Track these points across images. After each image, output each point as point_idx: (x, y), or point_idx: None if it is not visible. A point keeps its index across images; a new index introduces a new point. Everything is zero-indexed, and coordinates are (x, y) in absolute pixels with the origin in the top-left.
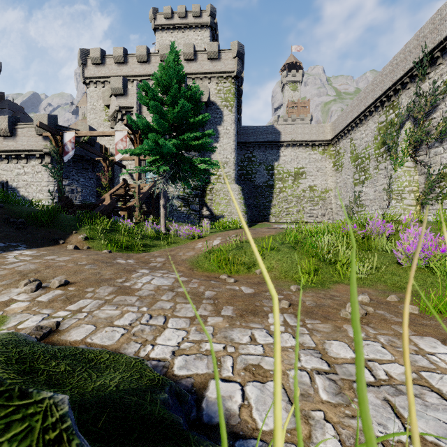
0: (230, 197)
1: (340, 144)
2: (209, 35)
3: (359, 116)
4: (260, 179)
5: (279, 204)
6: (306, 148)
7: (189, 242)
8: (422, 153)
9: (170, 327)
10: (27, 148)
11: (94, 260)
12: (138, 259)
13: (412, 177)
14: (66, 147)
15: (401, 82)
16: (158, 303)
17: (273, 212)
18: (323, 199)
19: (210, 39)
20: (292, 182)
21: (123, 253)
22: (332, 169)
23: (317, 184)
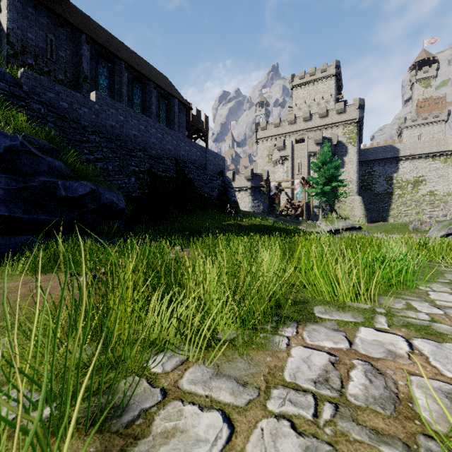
0: (353, 205)
1: None
2: (334, 82)
3: None
4: (380, 188)
5: (398, 208)
6: (426, 159)
7: None
8: None
9: None
10: (240, 186)
11: None
12: None
13: None
14: (271, 189)
15: None
16: None
17: (391, 214)
18: (445, 202)
19: (335, 85)
20: (412, 189)
21: None
22: None
23: (438, 189)
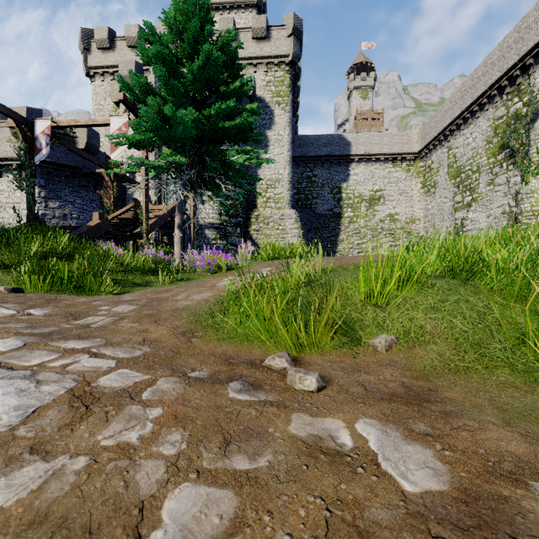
0: (283, 227)
1: (432, 157)
2: None
3: (463, 113)
4: (324, 205)
5: (349, 239)
6: (385, 164)
7: (210, 276)
8: None
9: None
10: (0, 156)
11: None
12: (68, 307)
13: None
14: (37, 142)
15: (536, 52)
16: None
17: (341, 250)
18: (408, 232)
19: None
20: (367, 210)
21: (49, 295)
22: (420, 191)
23: (400, 212)
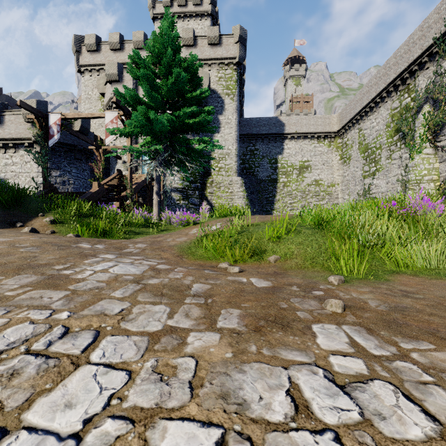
0: (231, 190)
1: (348, 136)
2: (210, 24)
3: (369, 103)
4: (263, 173)
5: (283, 199)
6: (312, 140)
7: (183, 228)
8: (444, 138)
9: (92, 362)
10: (15, 136)
11: (44, 242)
12: (111, 244)
13: (432, 165)
14: (50, 130)
15: (419, 61)
16: (100, 303)
17: (277, 207)
18: (329, 194)
19: None
20: (297, 176)
21: (95, 238)
22: (338, 162)
23: (323, 178)
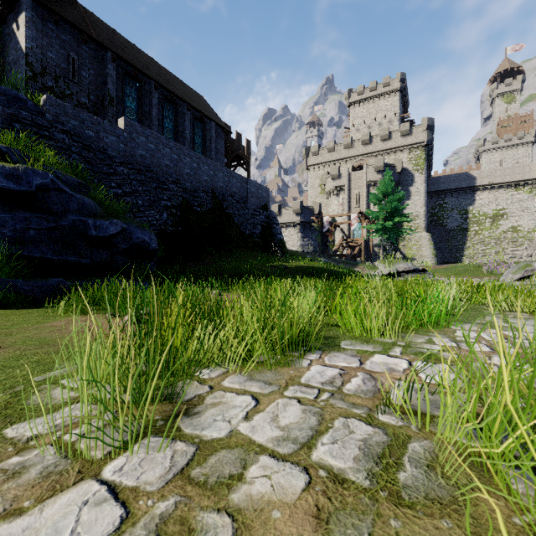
0: (420, 243)
1: None
2: (399, 99)
3: None
4: (452, 223)
5: (474, 247)
6: (508, 189)
7: None
8: None
9: None
10: (287, 221)
11: None
12: None
13: None
14: (324, 224)
15: None
16: None
17: (466, 254)
18: (530, 239)
19: (400, 101)
20: (490, 224)
21: None
22: None
23: (522, 225)
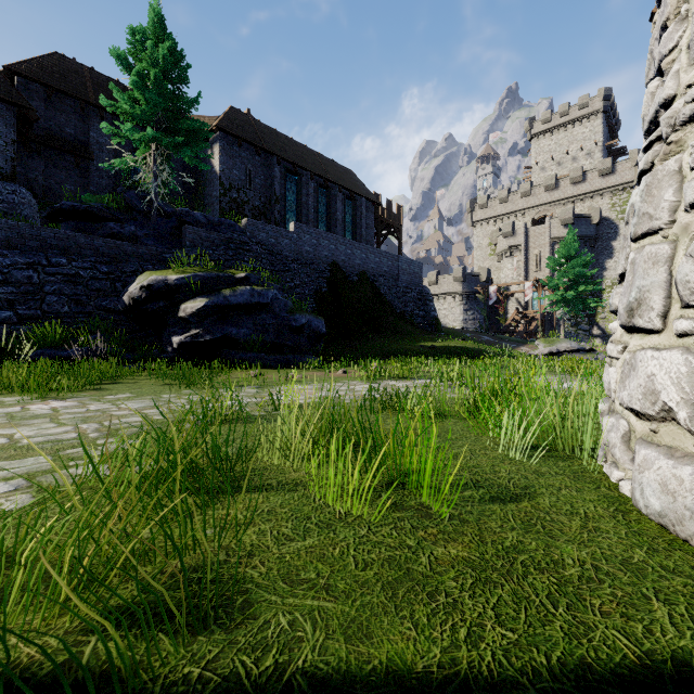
0: None
1: None
2: (602, 122)
3: None
4: None
5: None
6: None
7: None
8: None
9: None
10: (446, 292)
11: None
12: None
13: None
14: (490, 296)
15: None
16: None
17: None
18: None
19: (603, 126)
20: None
21: None
22: None
23: None
